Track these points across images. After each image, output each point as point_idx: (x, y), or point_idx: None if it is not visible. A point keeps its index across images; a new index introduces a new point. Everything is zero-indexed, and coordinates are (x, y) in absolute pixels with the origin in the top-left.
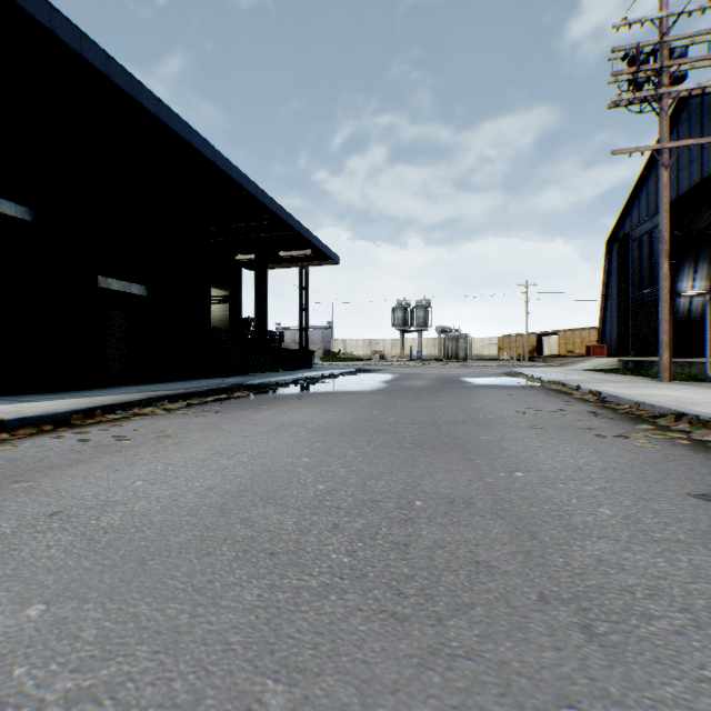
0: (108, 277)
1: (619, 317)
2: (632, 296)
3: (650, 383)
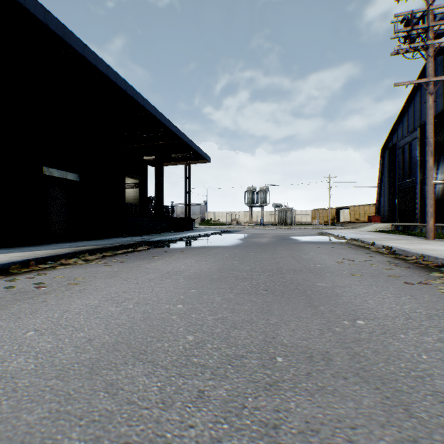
0: (50, 167)
1: (389, 197)
2: (398, 183)
3: (421, 240)
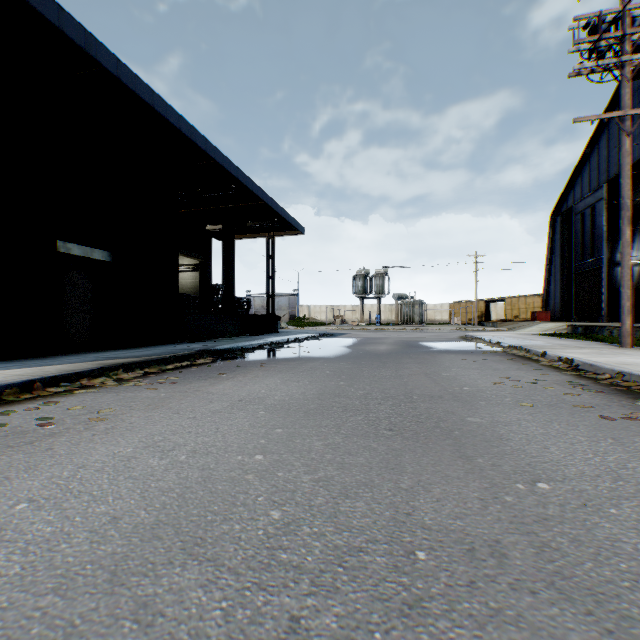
0: (68, 241)
1: (562, 284)
2: (575, 265)
3: (614, 349)
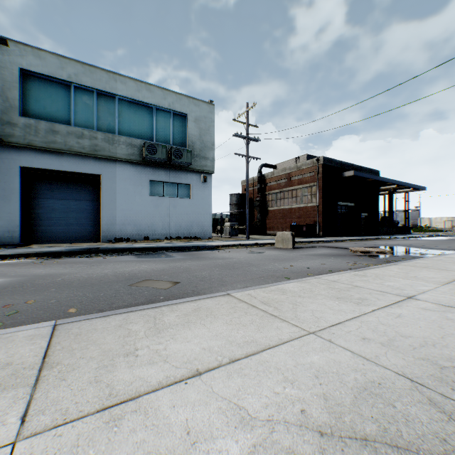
0: (361, 213)
1: None
2: None
3: None
